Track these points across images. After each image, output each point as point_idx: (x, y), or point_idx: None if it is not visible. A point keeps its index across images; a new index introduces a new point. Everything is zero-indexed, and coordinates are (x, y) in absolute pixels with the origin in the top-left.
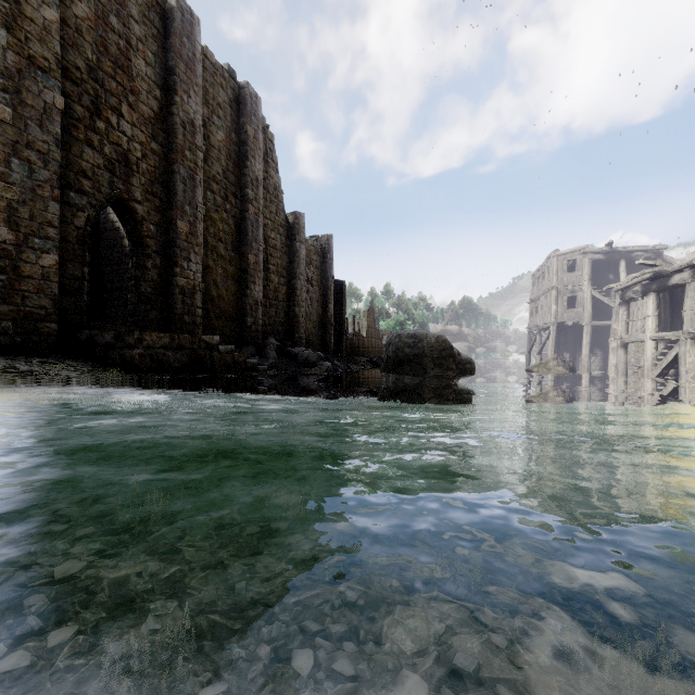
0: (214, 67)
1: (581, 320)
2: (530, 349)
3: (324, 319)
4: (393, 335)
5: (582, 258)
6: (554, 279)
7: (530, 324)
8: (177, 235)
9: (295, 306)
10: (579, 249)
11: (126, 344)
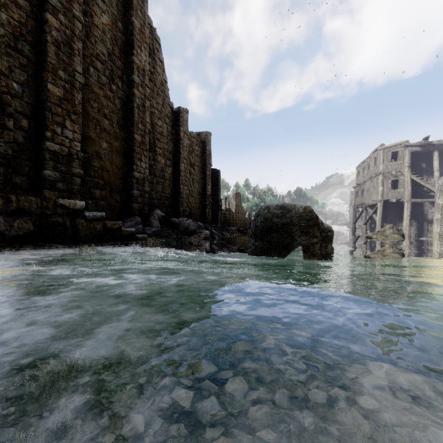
0: None
1: (402, 198)
2: (356, 221)
3: (203, 197)
4: (262, 207)
5: (403, 150)
6: (380, 167)
7: (355, 202)
8: (47, 97)
9: (180, 184)
10: (400, 143)
11: None
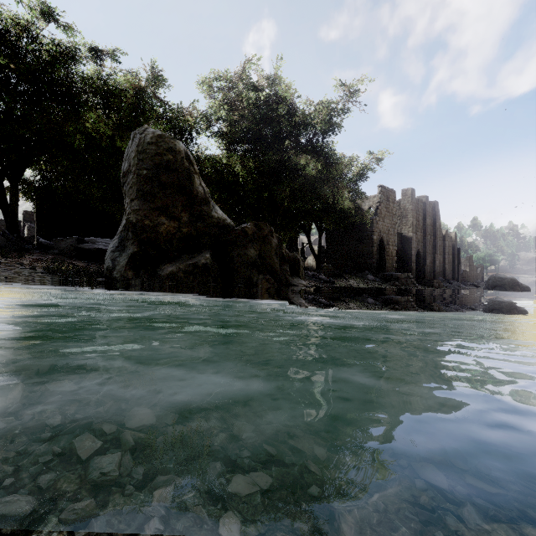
0: (429, 203)
1: None
2: None
3: (453, 267)
4: (491, 276)
5: None
6: None
7: None
8: (426, 254)
9: (445, 265)
10: None
11: (431, 282)
